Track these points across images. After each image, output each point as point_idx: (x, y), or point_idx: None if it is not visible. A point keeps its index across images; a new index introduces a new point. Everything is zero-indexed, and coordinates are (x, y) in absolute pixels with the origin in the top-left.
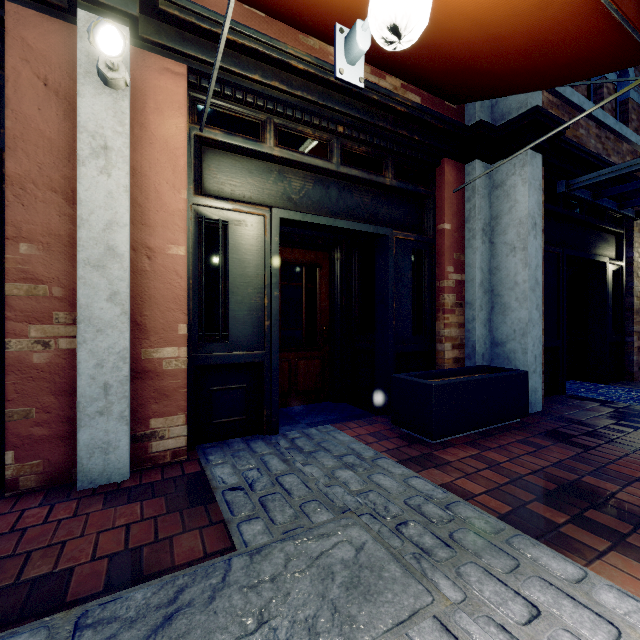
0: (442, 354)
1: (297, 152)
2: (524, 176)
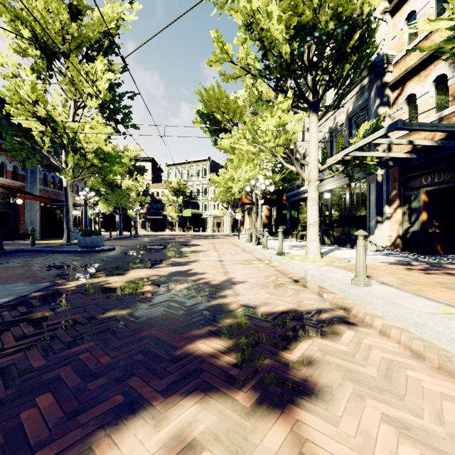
0: (21, 231)
1: None
2: (36, 204)
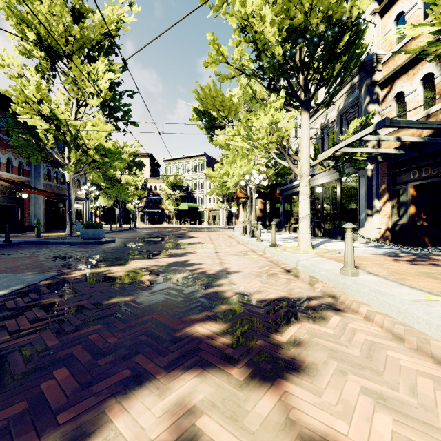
0: (26, 224)
1: (2, 194)
2: (40, 198)
